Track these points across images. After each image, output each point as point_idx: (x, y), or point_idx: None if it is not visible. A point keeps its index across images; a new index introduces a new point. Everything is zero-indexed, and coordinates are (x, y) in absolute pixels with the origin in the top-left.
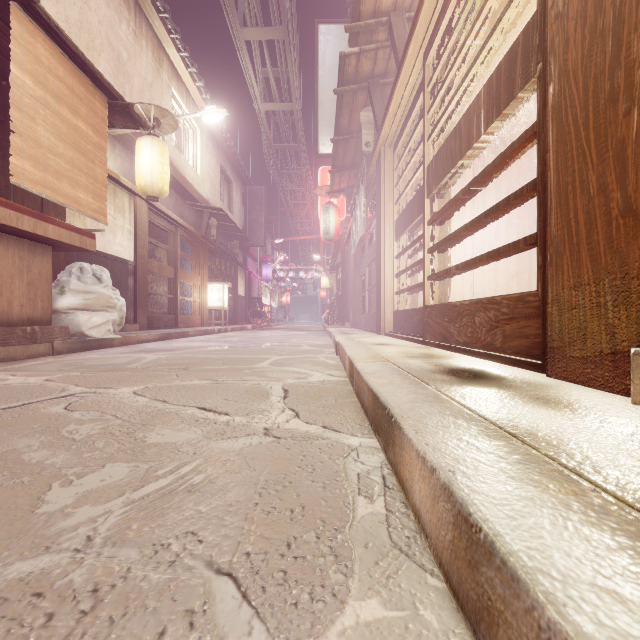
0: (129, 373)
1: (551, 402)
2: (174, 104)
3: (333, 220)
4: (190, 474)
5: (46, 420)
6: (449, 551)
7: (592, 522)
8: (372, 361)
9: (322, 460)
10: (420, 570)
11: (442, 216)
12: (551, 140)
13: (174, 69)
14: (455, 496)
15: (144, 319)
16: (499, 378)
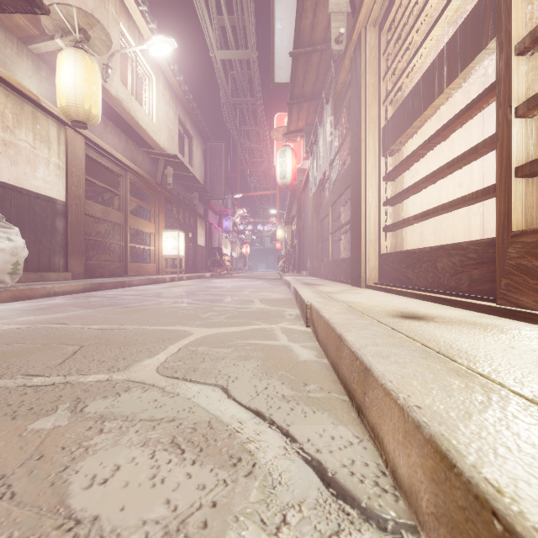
0: None
1: None
2: (126, 45)
3: (290, 163)
4: None
5: None
6: None
7: None
8: None
9: None
10: None
11: None
12: None
13: (123, 5)
14: None
15: (79, 267)
16: None
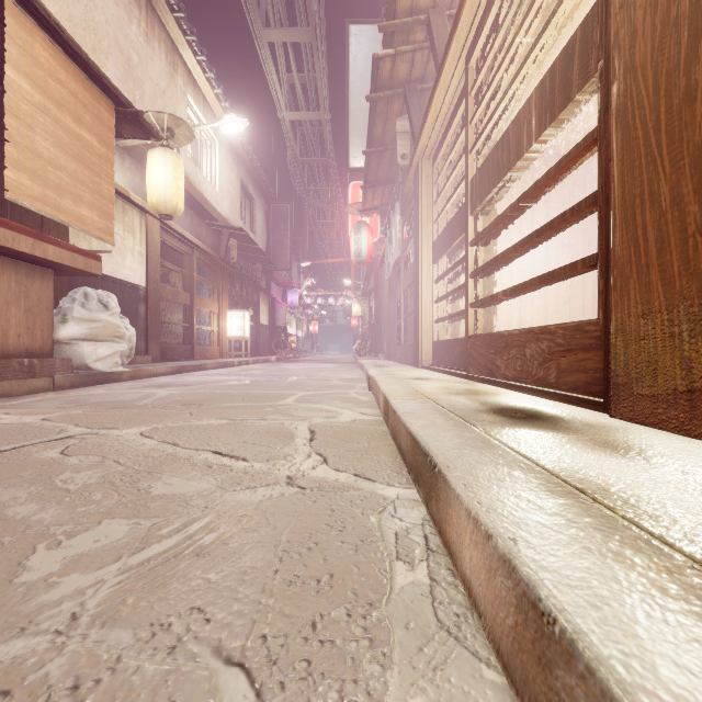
0: (137, 411)
1: (620, 448)
2: (190, 113)
3: (365, 241)
4: (199, 533)
5: (38, 467)
6: (510, 639)
7: (698, 613)
8: (410, 398)
9: (354, 516)
10: (473, 659)
11: (487, 235)
12: (615, 147)
13: (190, 74)
14: (519, 573)
15: (156, 350)
16: (556, 419)
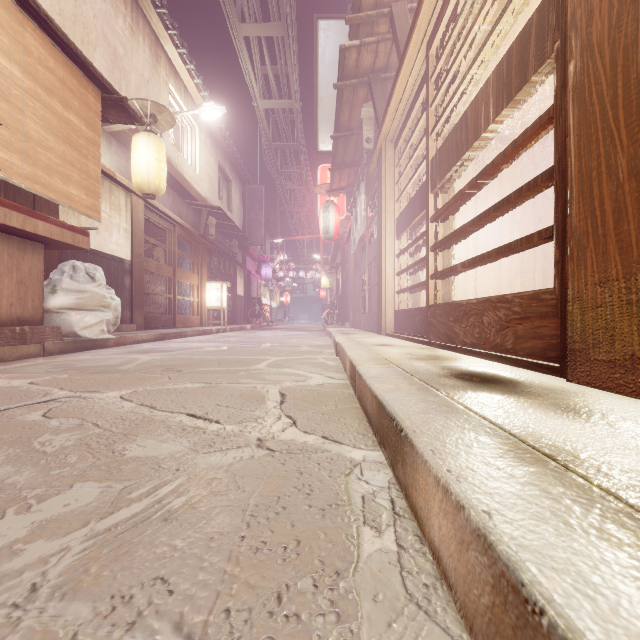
0: (119, 375)
1: (582, 413)
2: (172, 101)
3: (333, 219)
4: (169, 497)
5: (19, 429)
6: (486, 619)
7: None
8: (375, 363)
9: (321, 478)
10: (445, 636)
11: (447, 211)
12: (572, 123)
13: (172, 66)
14: (496, 551)
15: (141, 319)
16: (515, 383)
